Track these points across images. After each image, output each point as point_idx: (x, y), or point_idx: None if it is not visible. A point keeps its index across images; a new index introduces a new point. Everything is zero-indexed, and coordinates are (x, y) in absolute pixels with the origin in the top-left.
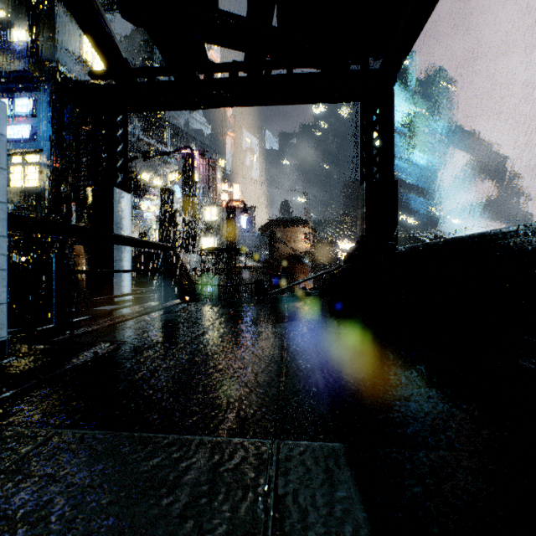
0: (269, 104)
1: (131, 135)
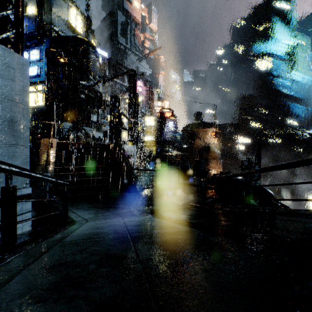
0: None
1: (98, 69)
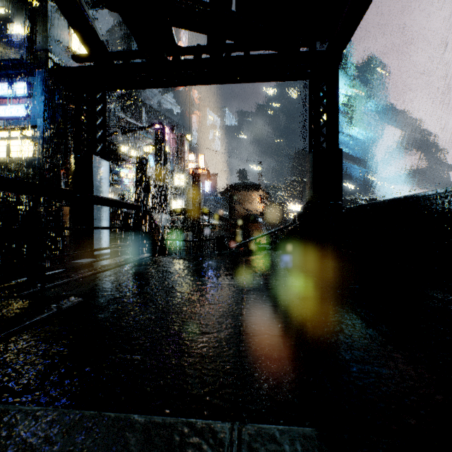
0: (228, 82)
1: (112, 113)
